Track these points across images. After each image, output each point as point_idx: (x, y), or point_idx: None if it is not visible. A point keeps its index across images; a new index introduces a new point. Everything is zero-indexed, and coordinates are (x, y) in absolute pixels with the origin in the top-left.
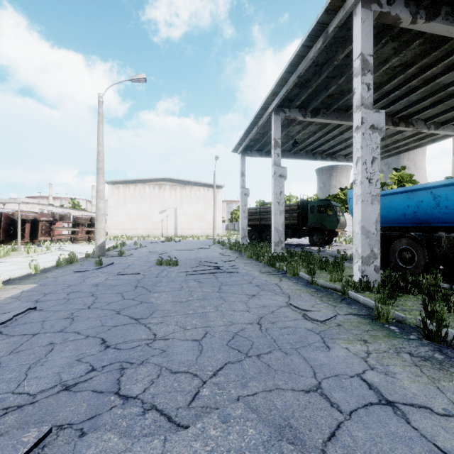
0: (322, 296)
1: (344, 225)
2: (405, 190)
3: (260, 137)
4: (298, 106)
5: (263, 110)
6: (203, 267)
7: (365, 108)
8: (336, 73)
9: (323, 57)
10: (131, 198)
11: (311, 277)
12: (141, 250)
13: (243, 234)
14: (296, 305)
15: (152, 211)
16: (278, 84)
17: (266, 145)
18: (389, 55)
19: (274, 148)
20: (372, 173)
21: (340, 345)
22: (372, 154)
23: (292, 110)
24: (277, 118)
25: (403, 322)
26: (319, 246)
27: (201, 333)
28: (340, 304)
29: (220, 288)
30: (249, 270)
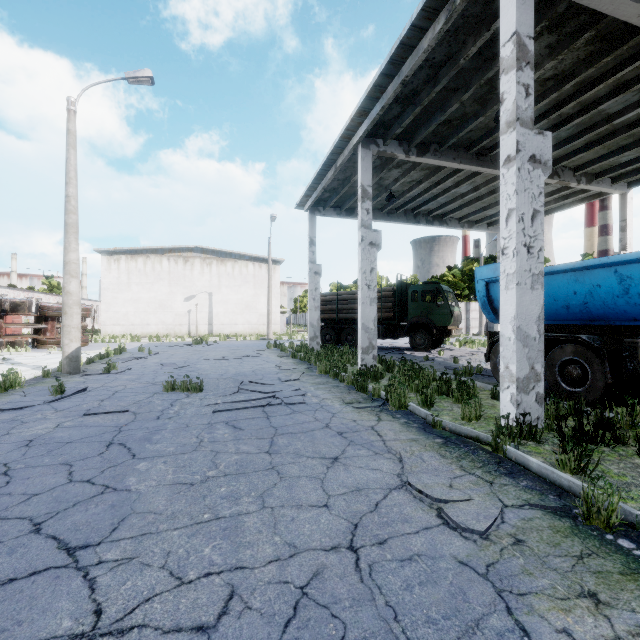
0: (460, 456)
1: (459, 319)
2: (571, 267)
3: (339, 185)
4: (398, 136)
5: (344, 140)
6: (247, 392)
7: (522, 127)
8: (459, 83)
9: (442, 51)
10: (140, 276)
11: (428, 410)
12: (148, 360)
13: (313, 333)
14: (421, 487)
15: (174, 296)
16: (369, 95)
17: (347, 198)
18: (541, 58)
19: (361, 200)
20: (532, 237)
21: (548, 622)
22: (533, 204)
23: (389, 142)
24: (367, 154)
25: (638, 526)
26: (424, 351)
27: (218, 595)
28: (499, 478)
29: (272, 442)
30: (324, 398)
